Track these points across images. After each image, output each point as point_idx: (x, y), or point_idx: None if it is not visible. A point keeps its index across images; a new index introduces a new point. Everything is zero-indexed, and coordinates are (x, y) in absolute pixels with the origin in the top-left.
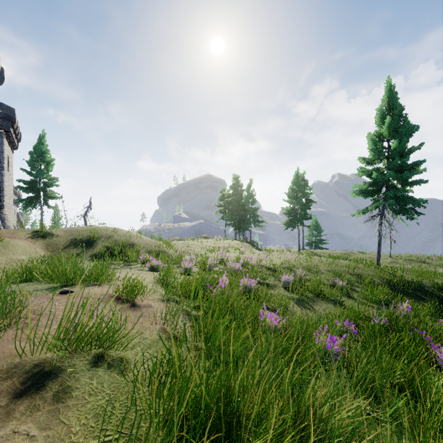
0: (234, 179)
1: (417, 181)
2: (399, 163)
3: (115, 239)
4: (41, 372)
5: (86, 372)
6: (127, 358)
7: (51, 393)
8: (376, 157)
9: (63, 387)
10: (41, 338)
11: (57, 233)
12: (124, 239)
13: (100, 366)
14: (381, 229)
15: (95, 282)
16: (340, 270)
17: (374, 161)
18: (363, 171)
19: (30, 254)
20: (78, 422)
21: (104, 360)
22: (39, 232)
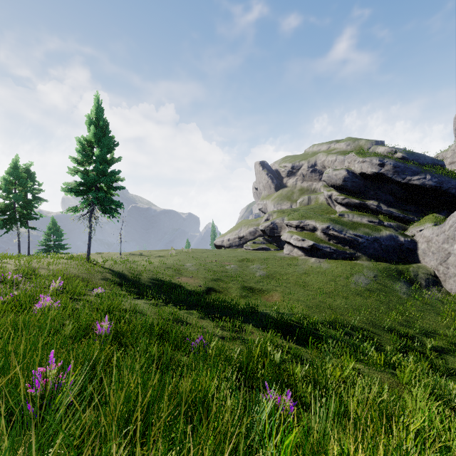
0: None
1: (118, 186)
2: (102, 169)
3: None
4: None
5: None
6: None
7: None
8: (84, 159)
9: None
10: None
11: None
12: None
13: None
14: (91, 226)
15: None
16: (39, 267)
17: (85, 163)
18: (73, 170)
19: None
20: None
21: None
22: None
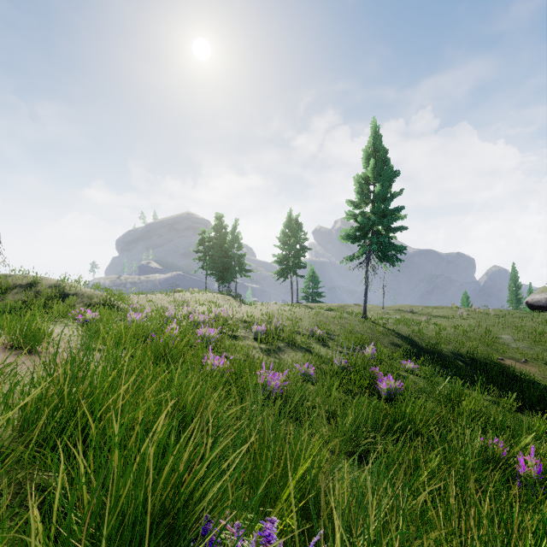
0: (216, 219)
1: (399, 227)
2: (382, 208)
3: (36, 291)
4: None
5: None
6: None
7: None
8: (362, 200)
9: None
10: None
11: None
12: (50, 290)
13: None
14: (368, 277)
15: None
16: (326, 321)
17: (361, 205)
18: (350, 214)
19: None
20: None
21: None
22: None
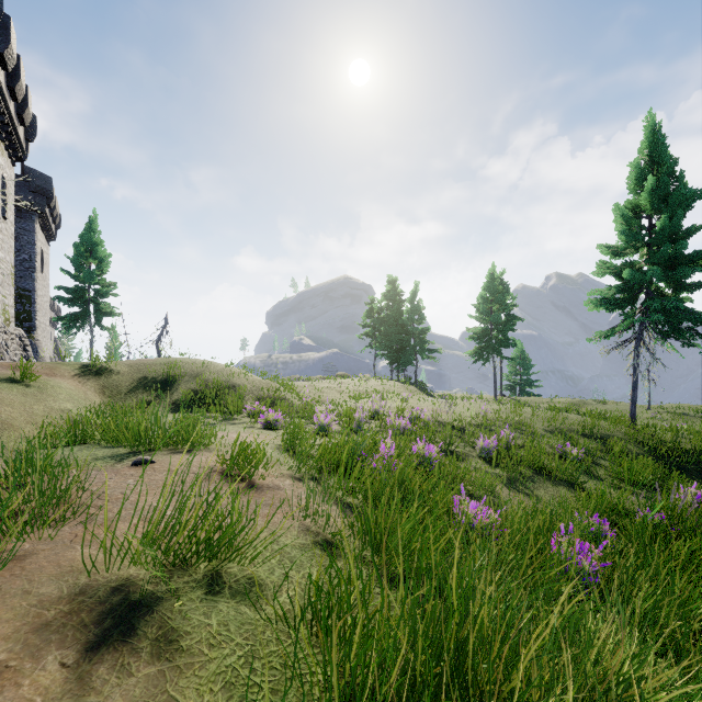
0: (389, 283)
1: (699, 282)
2: (669, 254)
3: (206, 379)
4: (124, 602)
5: (197, 604)
6: (259, 578)
7: (147, 642)
8: (629, 244)
9: (164, 632)
10: (122, 543)
11: (117, 369)
12: (220, 378)
13: (218, 592)
14: (638, 363)
15: (184, 447)
16: (570, 430)
17: (626, 251)
18: (606, 267)
19: (80, 401)
20: (199, 699)
21: (222, 582)
22: (90, 366)
